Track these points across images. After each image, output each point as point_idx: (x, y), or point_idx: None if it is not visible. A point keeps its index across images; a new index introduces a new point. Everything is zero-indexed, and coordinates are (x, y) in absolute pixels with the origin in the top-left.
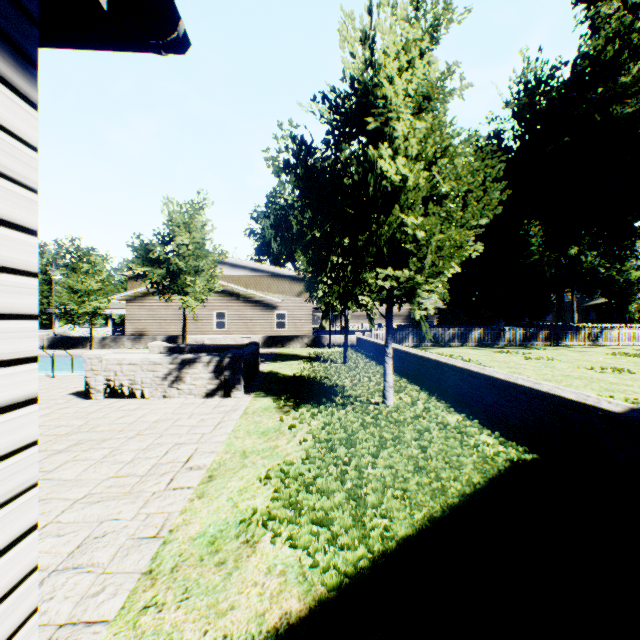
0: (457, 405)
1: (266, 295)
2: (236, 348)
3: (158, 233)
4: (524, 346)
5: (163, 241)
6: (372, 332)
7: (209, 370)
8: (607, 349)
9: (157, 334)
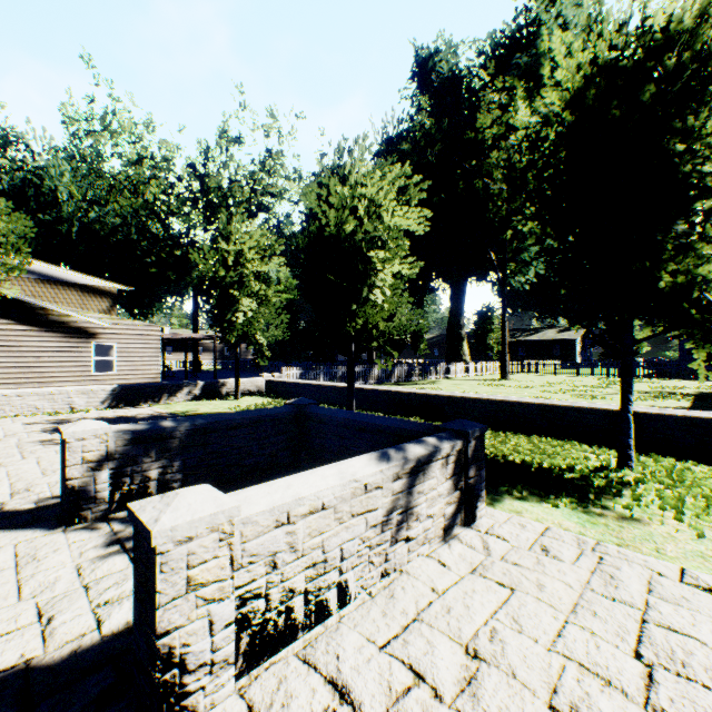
0: (644, 452)
1: (77, 313)
2: (283, 415)
3: None
4: (407, 382)
5: None
6: (283, 373)
7: (447, 474)
8: (463, 381)
9: None
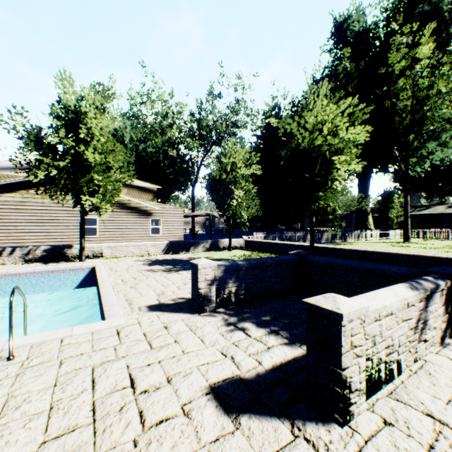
0: None
1: (144, 202)
2: (292, 260)
3: (58, 112)
4: (331, 243)
5: (63, 125)
6: (254, 236)
7: (441, 301)
8: (373, 243)
9: (2, 243)
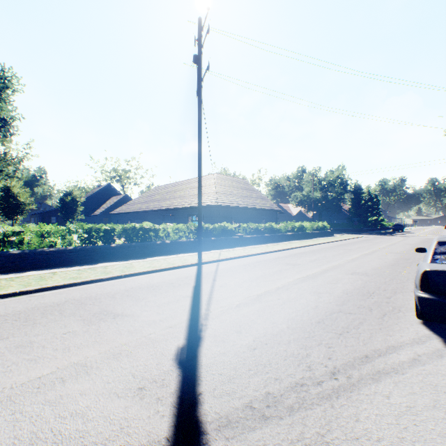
0: None
1: None
2: None
3: None
4: None
5: None
6: None
7: None
8: None
9: None
